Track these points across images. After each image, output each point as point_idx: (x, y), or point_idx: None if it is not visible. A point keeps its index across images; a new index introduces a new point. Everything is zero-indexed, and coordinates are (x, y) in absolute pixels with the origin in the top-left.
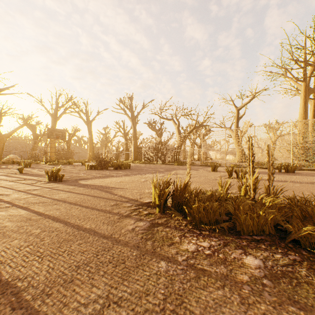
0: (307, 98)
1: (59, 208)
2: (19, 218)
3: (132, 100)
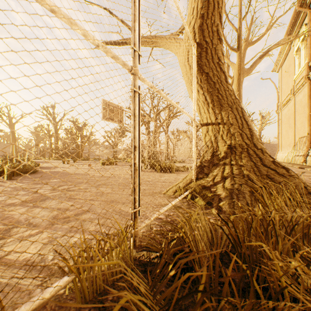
0: (149, 123)
1: None
2: None
3: (54, 109)
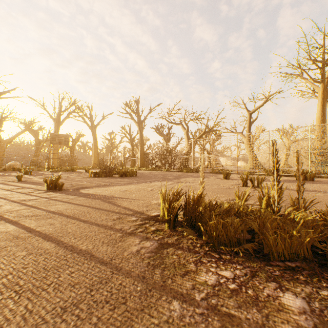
0: (325, 101)
1: (54, 223)
2: (5, 236)
3: (138, 104)
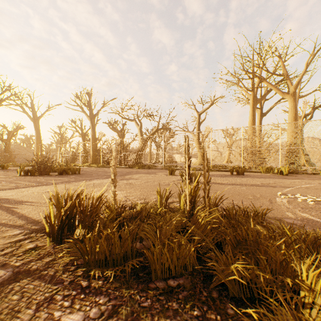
0: (255, 107)
1: None
2: None
3: (90, 97)
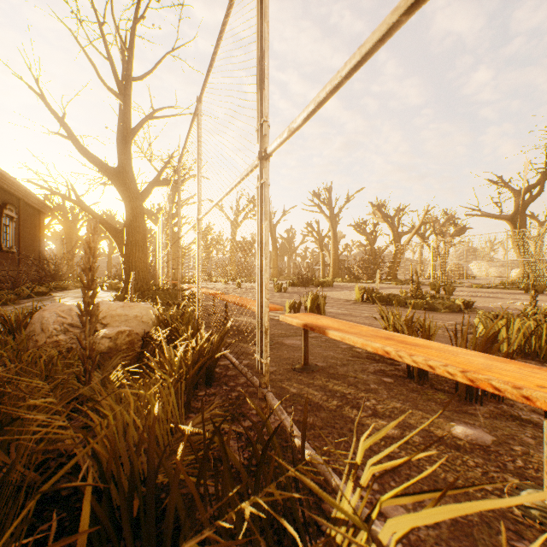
0: None
1: None
2: (297, 300)
3: (330, 192)
